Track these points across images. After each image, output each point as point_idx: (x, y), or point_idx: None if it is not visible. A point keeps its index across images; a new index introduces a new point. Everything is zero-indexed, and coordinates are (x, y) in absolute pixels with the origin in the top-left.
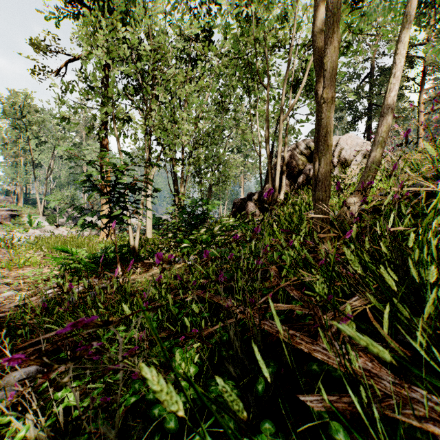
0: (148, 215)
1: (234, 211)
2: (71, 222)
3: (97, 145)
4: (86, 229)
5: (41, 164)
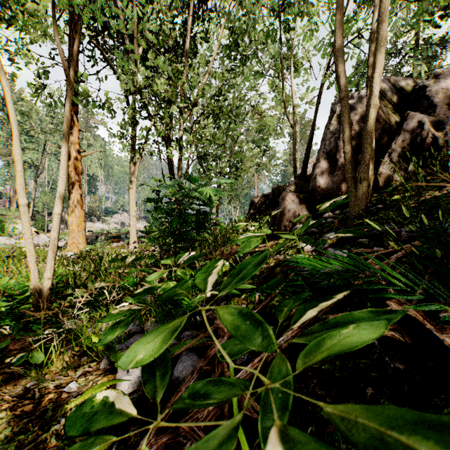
0: (132, 219)
1: (253, 213)
2: (64, 227)
3: (98, 144)
4: (63, 237)
5: (36, 164)
